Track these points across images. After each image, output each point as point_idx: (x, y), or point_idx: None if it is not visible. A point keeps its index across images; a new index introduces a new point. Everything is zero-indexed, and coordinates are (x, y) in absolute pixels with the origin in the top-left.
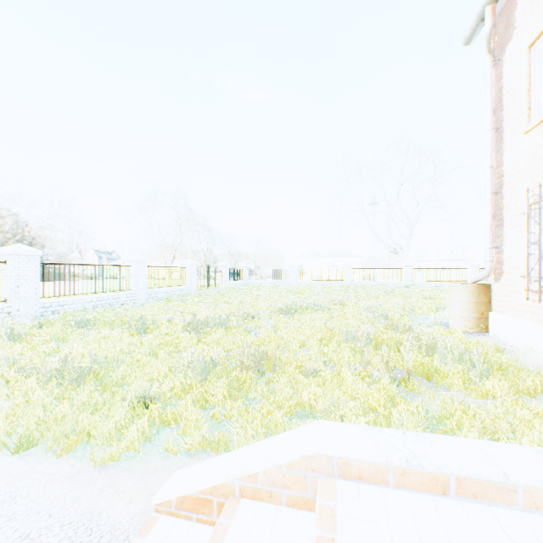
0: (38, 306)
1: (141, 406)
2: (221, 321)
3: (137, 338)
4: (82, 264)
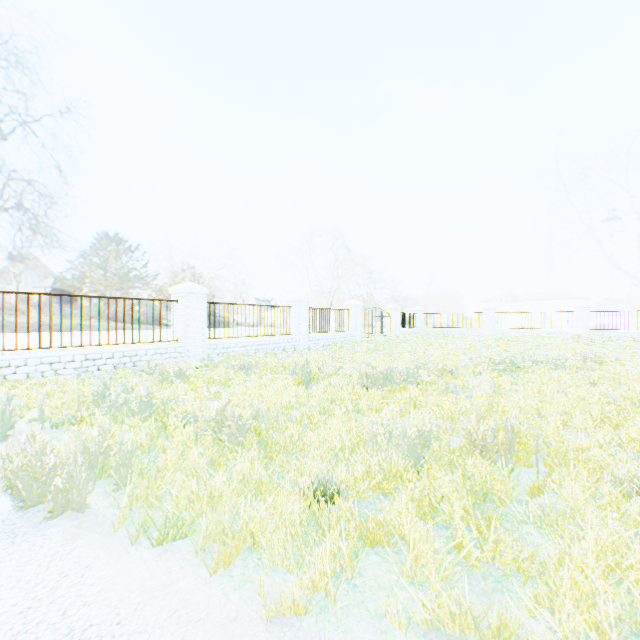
0: (205, 347)
1: (323, 500)
2: (409, 374)
3: (304, 388)
4: (244, 304)
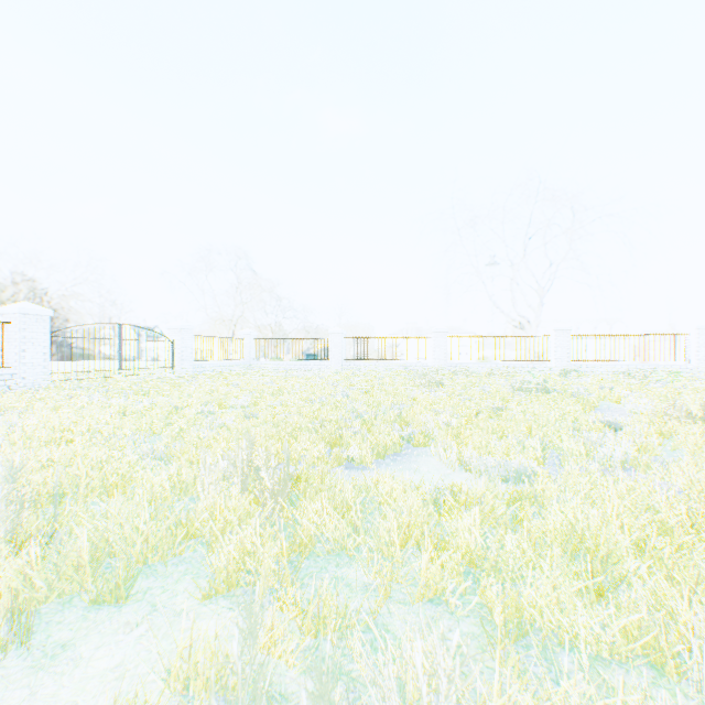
0: None
1: None
2: None
3: None
4: None
